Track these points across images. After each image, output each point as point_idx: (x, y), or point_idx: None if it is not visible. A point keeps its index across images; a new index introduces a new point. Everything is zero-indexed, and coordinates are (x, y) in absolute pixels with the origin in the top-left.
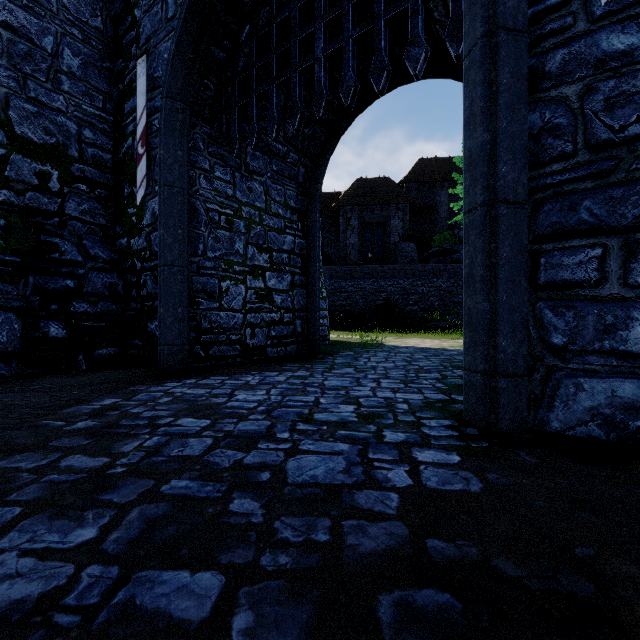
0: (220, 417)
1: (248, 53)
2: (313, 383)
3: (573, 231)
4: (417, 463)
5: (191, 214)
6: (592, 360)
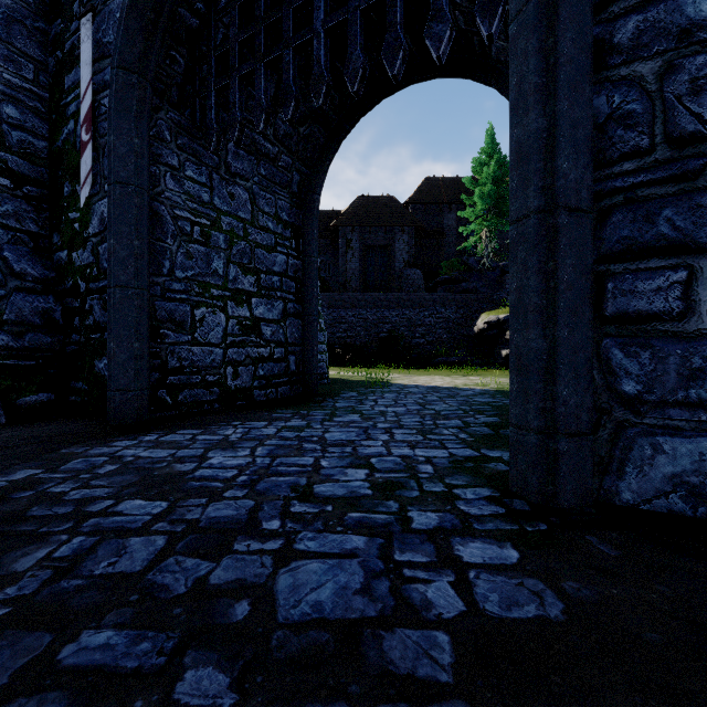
0: (183, 496)
1: (229, 23)
2: (311, 437)
3: (650, 248)
4: (463, 567)
5: (153, 222)
6: (674, 414)
